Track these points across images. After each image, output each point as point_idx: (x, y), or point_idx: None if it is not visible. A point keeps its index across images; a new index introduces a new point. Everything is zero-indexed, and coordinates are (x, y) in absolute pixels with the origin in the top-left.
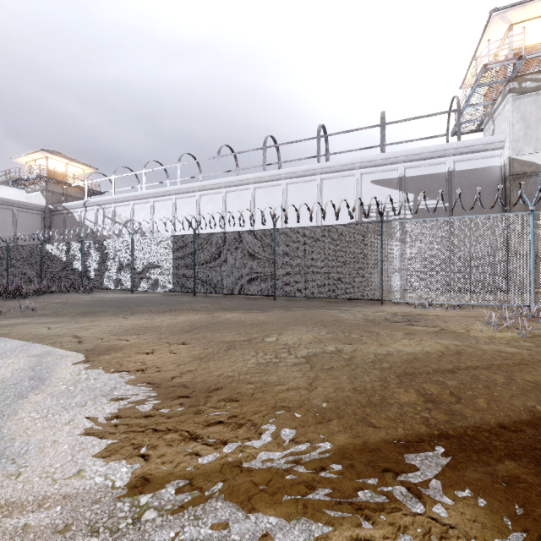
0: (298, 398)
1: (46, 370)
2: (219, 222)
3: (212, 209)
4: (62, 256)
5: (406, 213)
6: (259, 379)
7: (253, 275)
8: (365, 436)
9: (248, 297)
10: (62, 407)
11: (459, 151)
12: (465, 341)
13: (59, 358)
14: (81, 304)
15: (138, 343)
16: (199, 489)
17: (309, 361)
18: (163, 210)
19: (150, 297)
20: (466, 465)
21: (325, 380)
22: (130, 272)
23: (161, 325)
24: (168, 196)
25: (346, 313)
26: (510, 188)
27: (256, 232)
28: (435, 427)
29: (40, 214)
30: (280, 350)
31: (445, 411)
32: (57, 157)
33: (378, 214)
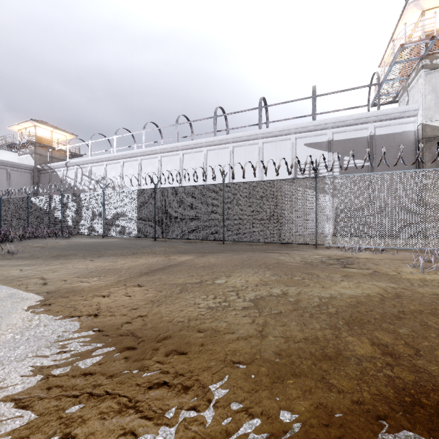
0: (249, 350)
1: (0, 315)
2: (176, 178)
3: (171, 168)
4: (45, 207)
5: (334, 171)
6: (209, 326)
7: (205, 223)
8: (328, 405)
9: (200, 242)
10: None
11: (379, 118)
12: (400, 284)
13: (19, 302)
14: (57, 248)
15: (97, 285)
16: None
17: (257, 305)
18: (131, 169)
19: (117, 241)
20: None
21: (275, 328)
22: (101, 220)
23: (122, 268)
24: (135, 157)
25: (286, 256)
26: (422, 149)
27: (208, 186)
28: (404, 391)
29: (29, 172)
30: (229, 293)
31: (408, 368)
32: (43, 126)
33: (310, 171)
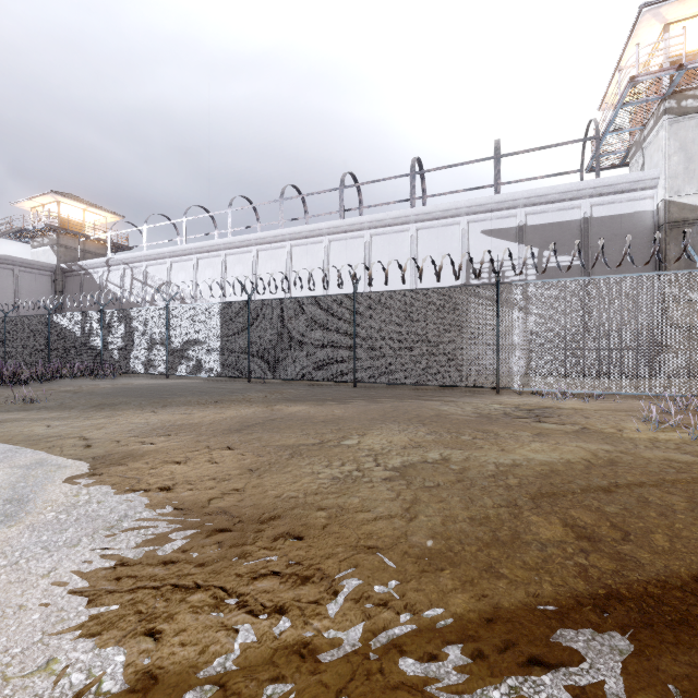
0: (391, 533)
1: (31, 489)
2: (281, 285)
3: (273, 268)
4: (77, 330)
5: (527, 273)
6: (334, 502)
7: (326, 355)
8: (495, 598)
9: (319, 384)
10: (43, 548)
11: (598, 192)
12: (618, 446)
13: (54, 470)
14: (98, 393)
15: (167, 448)
16: (236, 697)
17: (405, 474)
18: (209, 270)
19: (190, 383)
20: (658, 651)
21: (429, 505)
22: (165, 351)
23: (202, 423)
24: (216, 252)
25: (451, 405)
26: (665, 239)
27: (331, 298)
28: (599, 582)
29: (49, 275)
30: (363, 458)
31: (609, 554)
32: (71, 201)
33: (491, 274)
